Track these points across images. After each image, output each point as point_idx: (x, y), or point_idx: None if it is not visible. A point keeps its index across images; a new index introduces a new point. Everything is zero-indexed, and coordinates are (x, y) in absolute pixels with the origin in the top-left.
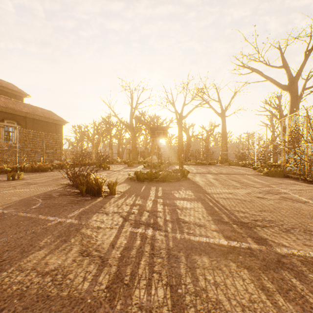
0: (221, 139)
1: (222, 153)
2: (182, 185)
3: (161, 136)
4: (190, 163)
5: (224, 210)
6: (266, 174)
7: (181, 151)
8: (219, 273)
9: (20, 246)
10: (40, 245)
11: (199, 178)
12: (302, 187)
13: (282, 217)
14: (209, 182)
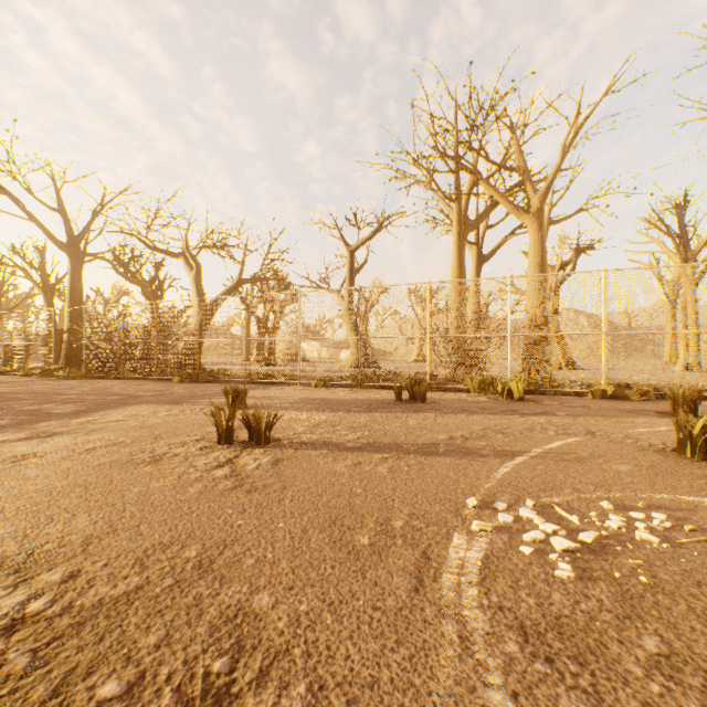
0: None
1: None
2: None
3: None
4: None
5: (103, 394)
6: (67, 378)
7: None
8: (144, 398)
9: (37, 414)
10: (49, 411)
11: None
12: (123, 382)
13: (138, 390)
14: (17, 389)
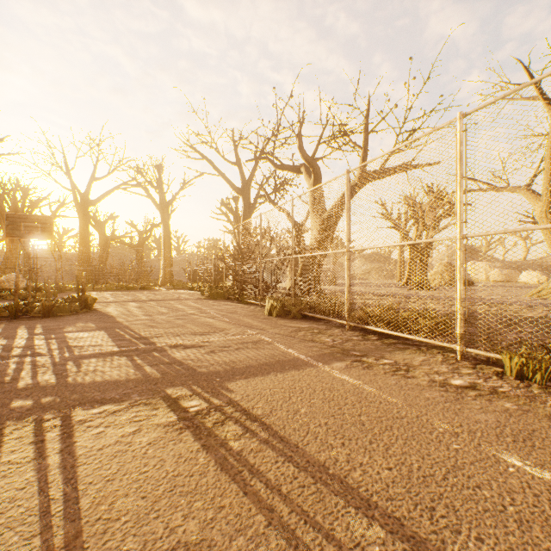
0: (163, 248)
1: (164, 271)
2: (82, 318)
3: (38, 235)
4: (105, 288)
5: (131, 332)
6: (209, 298)
7: (87, 265)
8: (103, 362)
9: None
10: None
11: (115, 308)
12: (230, 306)
13: (184, 329)
14: (128, 311)
